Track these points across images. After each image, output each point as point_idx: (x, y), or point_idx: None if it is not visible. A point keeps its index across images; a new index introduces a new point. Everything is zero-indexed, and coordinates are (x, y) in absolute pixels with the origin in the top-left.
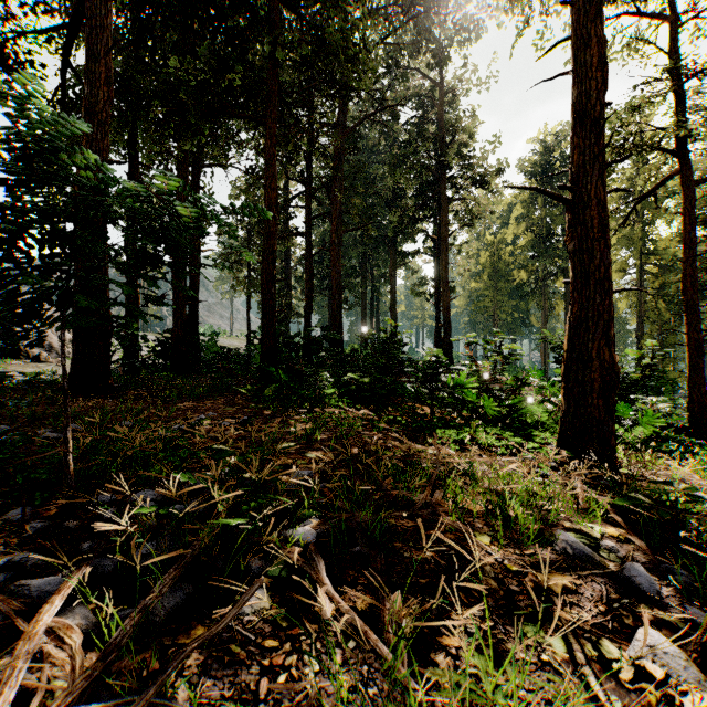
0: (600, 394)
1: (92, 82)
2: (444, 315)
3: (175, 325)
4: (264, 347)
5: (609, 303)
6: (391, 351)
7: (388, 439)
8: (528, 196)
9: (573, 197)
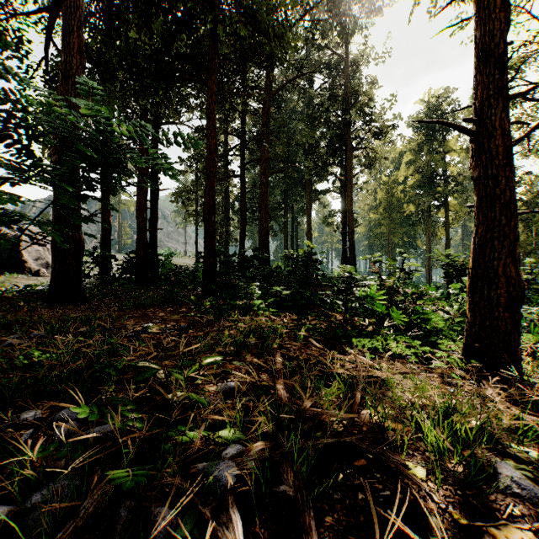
0: (506, 308)
1: (67, 51)
2: (349, 239)
3: (138, 247)
4: (206, 265)
5: (514, 224)
6: (309, 268)
7: (308, 345)
8: (416, 145)
9: (478, 128)
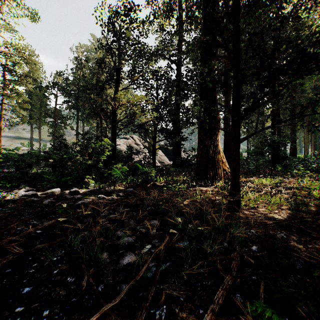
0: None
1: (227, 97)
2: None
3: None
4: (272, 157)
5: None
6: None
7: None
8: None
9: None
